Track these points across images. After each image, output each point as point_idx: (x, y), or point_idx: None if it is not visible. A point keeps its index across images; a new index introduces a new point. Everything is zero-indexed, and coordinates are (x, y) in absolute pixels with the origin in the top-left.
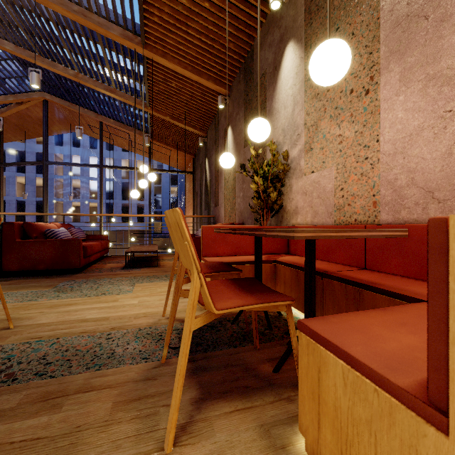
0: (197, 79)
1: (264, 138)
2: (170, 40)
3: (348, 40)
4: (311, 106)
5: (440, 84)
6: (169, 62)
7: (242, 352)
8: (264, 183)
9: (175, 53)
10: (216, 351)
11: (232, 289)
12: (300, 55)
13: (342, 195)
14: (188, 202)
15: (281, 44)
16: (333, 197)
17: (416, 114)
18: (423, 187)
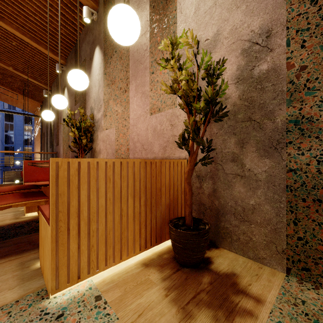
0: (36, 46)
1: (63, 108)
2: (7, 9)
3: (119, 60)
4: (106, 90)
5: (145, 97)
6: (7, 25)
7: (33, 235)
8: (80, 132)
9: (12, 20)
10: (13, 238)
11: (16, 197)
12: (101, 57)
13: (117, 143)
14: (37, 141)
15: (93, 45)
16: (114, 145)
17: (139, 108)
18: (141, 143)
